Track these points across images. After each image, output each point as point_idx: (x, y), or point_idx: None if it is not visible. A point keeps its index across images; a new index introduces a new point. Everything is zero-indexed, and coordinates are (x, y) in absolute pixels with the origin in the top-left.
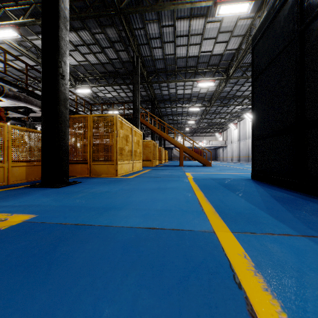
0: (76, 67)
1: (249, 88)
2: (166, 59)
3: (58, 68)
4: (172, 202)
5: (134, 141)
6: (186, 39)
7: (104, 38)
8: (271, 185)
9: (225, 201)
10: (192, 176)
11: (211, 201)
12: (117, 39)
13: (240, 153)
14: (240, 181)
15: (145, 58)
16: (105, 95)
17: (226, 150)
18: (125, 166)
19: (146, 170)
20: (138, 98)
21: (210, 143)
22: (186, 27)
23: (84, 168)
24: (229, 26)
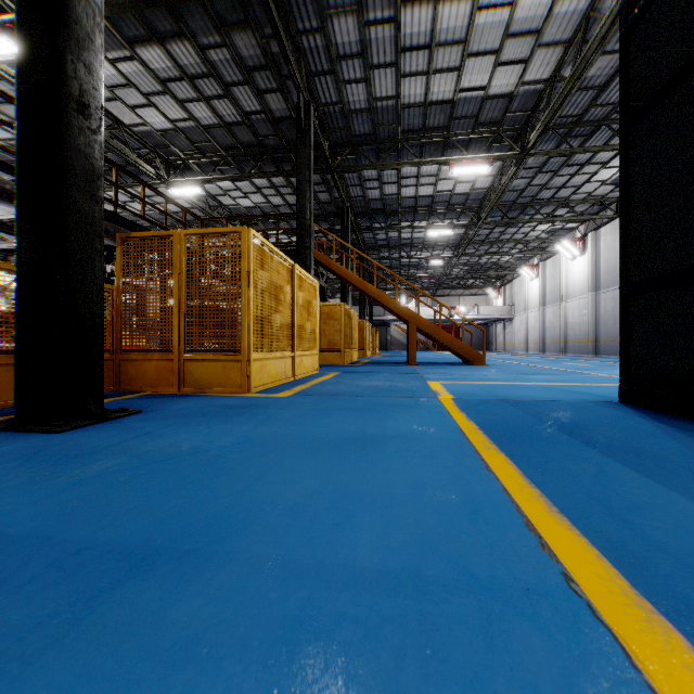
0: (169, 136)
1: (571, 179)
2: (377, 110)
3: (64, 79)
4: (415, 518)
5: (299, 302)
6: (425, 57)
7: (229, 60)
8: None
9: (627, 514)
10: (449, 391)
11: (570, 510)
12: (260, 62)
13: (545, 333)
14: (595, 409)
15: (326, 109)
16: (236, 201)
17: (511, 327)
18: (274, 365)
19: (329, 375)
20: (310, 200)
21: (476, 312)
22: (425, 24)
23: (164, 371)
24: (534, 19)
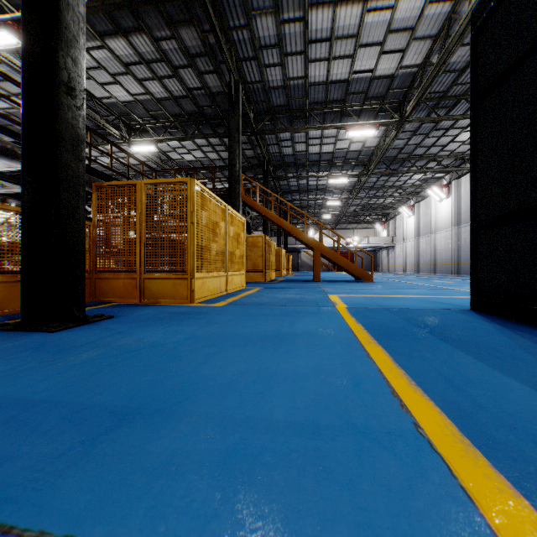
0: (130, 106)
1: (439, 140)
2: (290, 87)
3: (57, 69)
4: (315, 389)
5: (230, 234)
6: (327, 47)
7: (177, 49)
8: (532, 327)
9: (463, 386)
10: (344, 302)
11: (424, 383)
12: (200, 50)
13: (419, 258)
14: (452, 315)
15: (251, 86)
16: (181, 156)
17: (393, 253)
18: (212, 282)
19: (253, 290)
20: (239, 156)
21: (366, 241)
22: (326, 22)
23: (129, 287)
24: (409, 19)
